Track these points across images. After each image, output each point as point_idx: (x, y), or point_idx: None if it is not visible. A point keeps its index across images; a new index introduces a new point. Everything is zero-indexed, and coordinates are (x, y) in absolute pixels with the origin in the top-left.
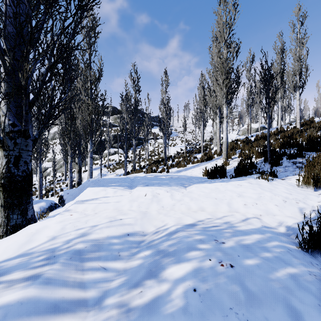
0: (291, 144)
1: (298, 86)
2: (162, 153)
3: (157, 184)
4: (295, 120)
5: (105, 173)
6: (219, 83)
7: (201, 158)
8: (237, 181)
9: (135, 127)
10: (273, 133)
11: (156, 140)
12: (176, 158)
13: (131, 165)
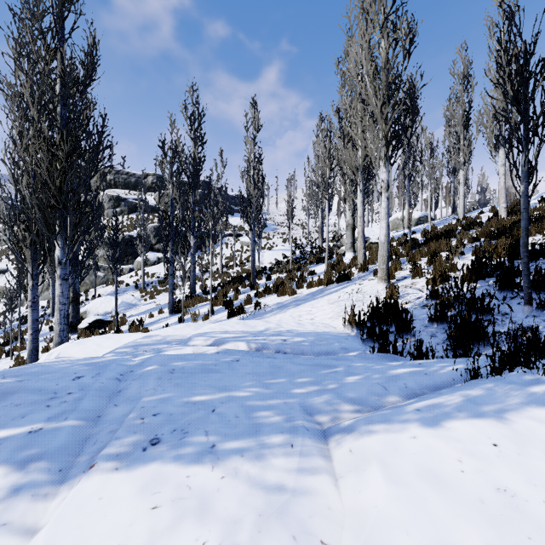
0: (538, 250)
1: (503, 139)
2: (248, 262)
3: (200, 434)
4: (470, 207)
5: (134, 302)
6: (373, 109)
7: (327, 276)
8: (544, 415)
9: (195, 211)
10: (455, 226)
11: (238, 238)
12: (274, 272)
13: (188, 285)
